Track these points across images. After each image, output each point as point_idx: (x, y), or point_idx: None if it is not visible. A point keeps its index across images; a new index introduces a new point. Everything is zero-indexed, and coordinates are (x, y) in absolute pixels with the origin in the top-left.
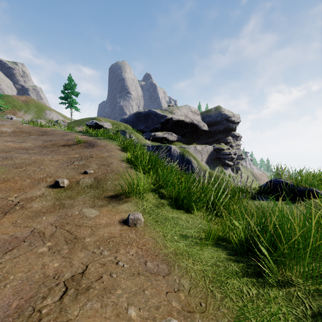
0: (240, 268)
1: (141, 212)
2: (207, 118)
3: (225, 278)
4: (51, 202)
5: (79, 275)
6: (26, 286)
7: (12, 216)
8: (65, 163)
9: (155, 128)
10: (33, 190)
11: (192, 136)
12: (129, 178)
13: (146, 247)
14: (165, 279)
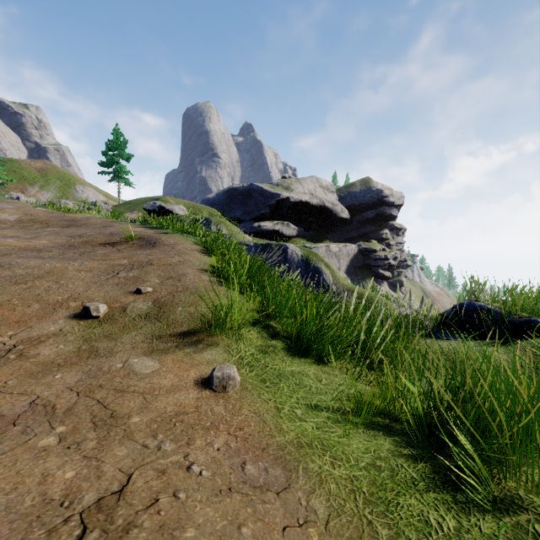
0: (420, 472)
1: (236, 363)
2: (348, 198)
3: (394, 494)
4: (74, 345)
5: (112, 497)
6: (3, 525)
7: (1, 372)
8: (103, 275)
9: (260, 214)
10: (43, 323)
11: (323, 229)
12: (214, 301)
13: (245, 432)
14: (280, 499)
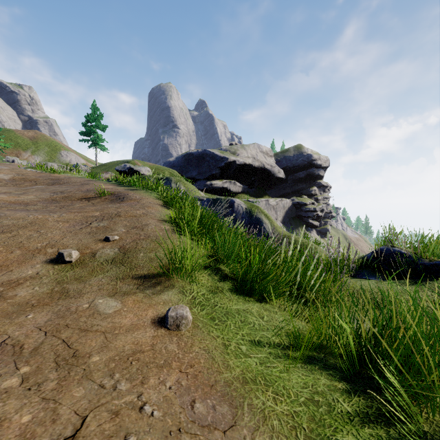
0: (355, 407)
1: (189, 302)
2: (283, 161)
3: (332, 430)
4: (48, 287)
5: None
6: None
7: None
8: (77, 225)
9: (211, 174)
10: (22, 267)
11: (263, 186)
12: (171, 248)
13: (195, 369)
14: (227, 438)
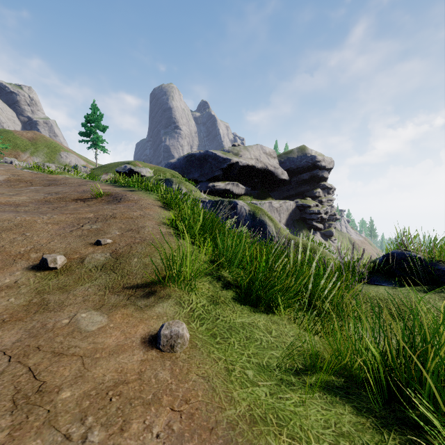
0: None
1: (187, 315)
2: (287, 163)
3: None
4: (25, 298)
5: None
6: None
7: None
8: (68, 228)
9: (214, 176)
10: None
11: (267, 188)
12: (169, 252)
13: (191, 405)
14: None
